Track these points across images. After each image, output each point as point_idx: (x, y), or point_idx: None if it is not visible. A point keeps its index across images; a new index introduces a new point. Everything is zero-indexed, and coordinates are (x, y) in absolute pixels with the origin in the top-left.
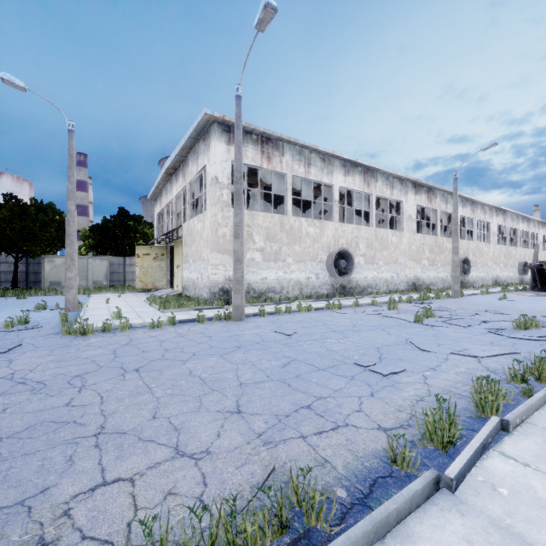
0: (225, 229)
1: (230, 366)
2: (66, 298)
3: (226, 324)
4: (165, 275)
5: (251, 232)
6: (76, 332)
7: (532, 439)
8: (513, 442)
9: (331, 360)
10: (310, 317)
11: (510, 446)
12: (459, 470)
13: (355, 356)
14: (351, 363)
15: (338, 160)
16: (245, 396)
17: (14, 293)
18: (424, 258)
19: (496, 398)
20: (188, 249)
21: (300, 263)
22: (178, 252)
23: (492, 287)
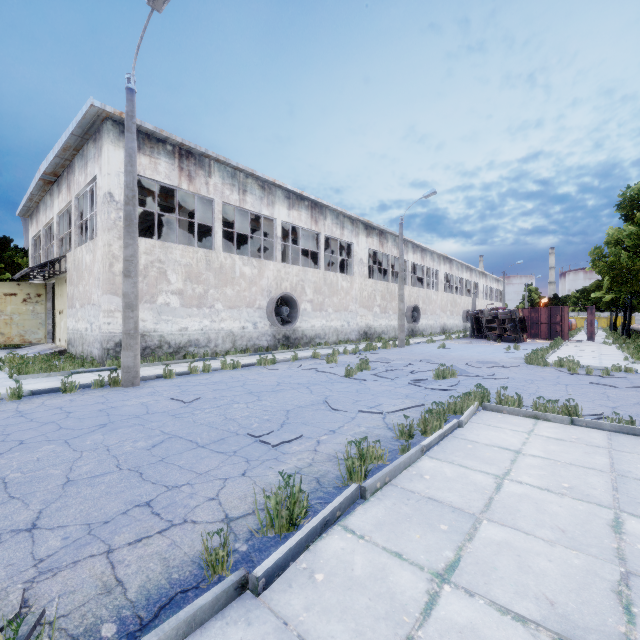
0: None
1: (69, 456)
2: None
3: (108, 392)
4: (42, 325)
5: (164, 269)
6: None
7: (384, 504)
8: (363, 511)
9: (221, 432)
10: (232, 377)
11: (358, 517)
12: (273, 563)
13: (255, 423)
14: (244, 433)
15: (281, 190)
16: (60, 500)
17: None
18: (376, 305)
19: (364, 462)
20: (73, 289)
21: (233, 309)
22: (61, 292)
23: (440, 334)
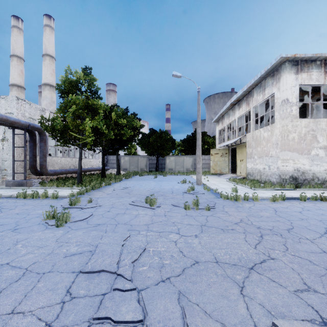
0: (294, 134)
1: None
2: (197, 178)
3: None
4: (227, 166)
5: (315, 135)
6: (231, 198)
7: None
8: None
9: None
10: None
11: None
12: None
13: None
14: None
15: None
16: None
17: (159, 173)
18: None
19: None
20: (252, 149)
21: None
22: (241, 151)
23: None
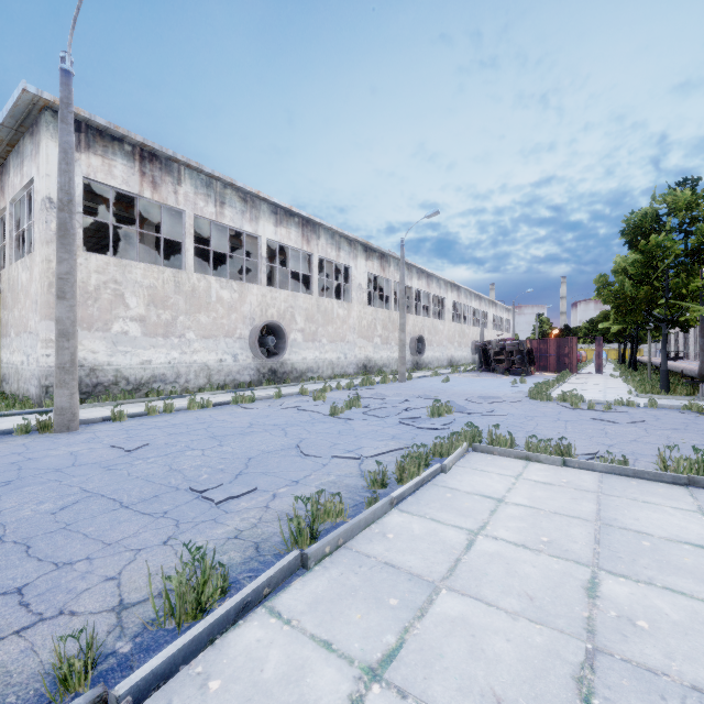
0: None
1: None
2: None
3: (32, 440)
4: None
5: (121, 291)
6: None
7: (329, 574)
8: (301, 585)
9: (158, 487)
10: (198, 418)
11: (292, 593)
12: (148, 673)
13: (204, 475)
14: (186, 488)
15: (266, 204)
16: None
17: None
18: (376, 335)
19: (314, 522)
20: (8, 314)
21: (208, 339)
22: None
23: (447, 367)
